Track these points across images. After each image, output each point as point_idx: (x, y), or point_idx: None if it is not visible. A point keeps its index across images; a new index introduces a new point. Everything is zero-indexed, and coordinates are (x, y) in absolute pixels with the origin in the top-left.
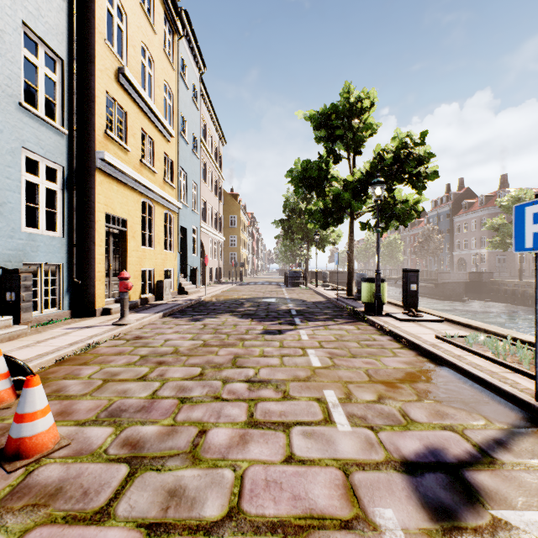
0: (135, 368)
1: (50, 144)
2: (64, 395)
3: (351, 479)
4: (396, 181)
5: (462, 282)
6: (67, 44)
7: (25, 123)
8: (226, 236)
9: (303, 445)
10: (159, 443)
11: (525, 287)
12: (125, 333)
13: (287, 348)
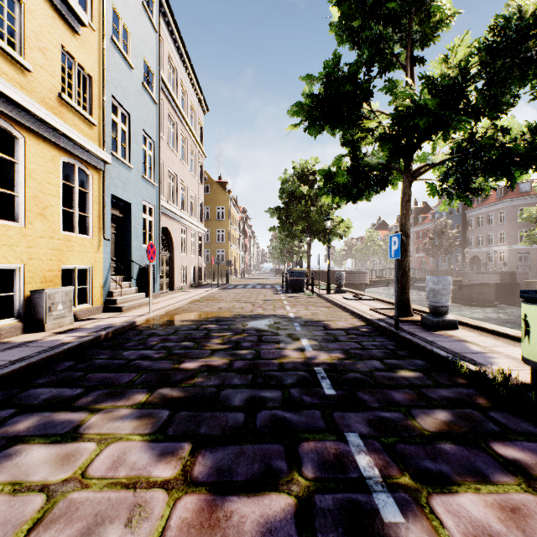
0: None
1: None
2: None
3: None
4: (524, 85)
5: (492, 284)
6: None
7: None
8: (213, 230)
9: None
10: None
11: None
12: None
13: None
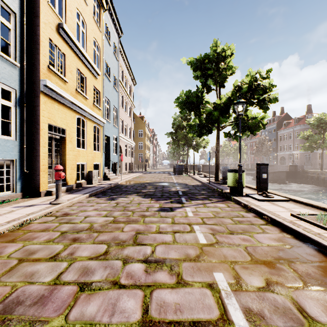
0: (52, 246)
1: (5, 72)
2: None
3: None
4: (249, 104)
5: (285, 172)
6: (19, 3)
7: None
8: (136, 143)
9: None
10: None
11: (325, 174)
12: (57, 210)
13: (178, 224)
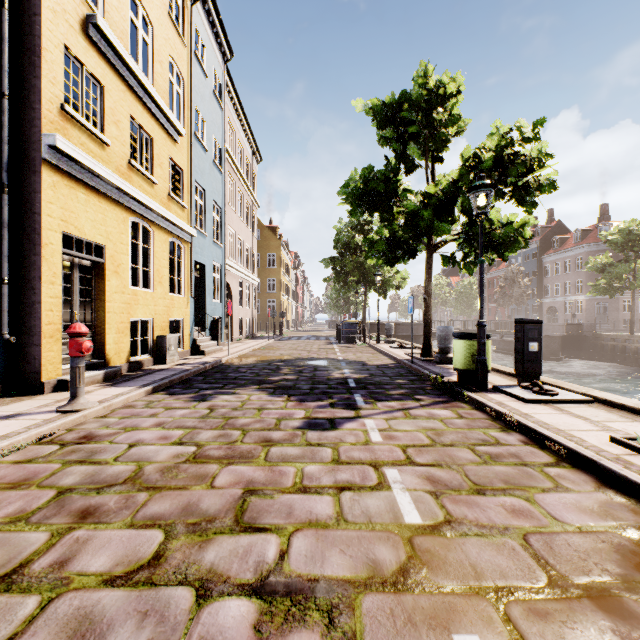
0: (19, 535)
1: None
2: None
3: None
4: (495, 196)
5: (558, 337)
6: None
7: None
8: (263, 279)
9: None
10: None
11: (639, 342)
12: (71, 427)
13: (348, 465)
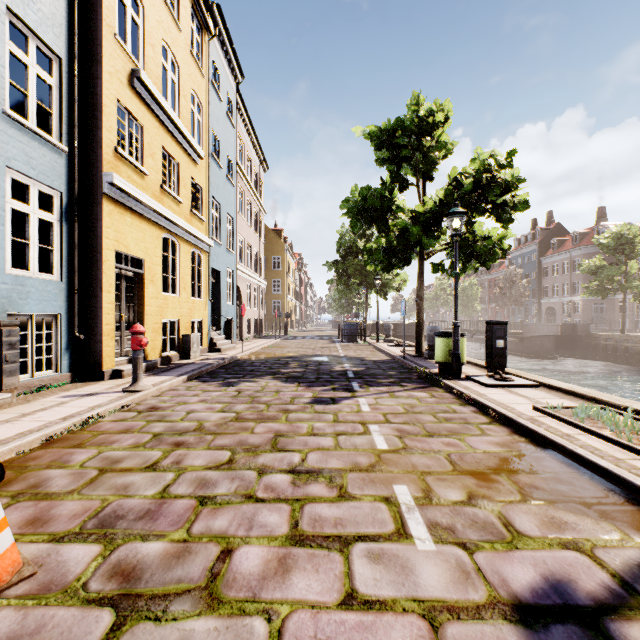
0: (144, 452)
1: (44, 163)
2: (43, 493)
3: (442, 636)
4: (476, 213)
5: (553, 336)
6: (67, 39)
7: (11, 135)
8: (268, 281)
9: (369, 574)
10: (163, 571)
11: (629, 341)
12: (138, 402)
13: (344, 423)
